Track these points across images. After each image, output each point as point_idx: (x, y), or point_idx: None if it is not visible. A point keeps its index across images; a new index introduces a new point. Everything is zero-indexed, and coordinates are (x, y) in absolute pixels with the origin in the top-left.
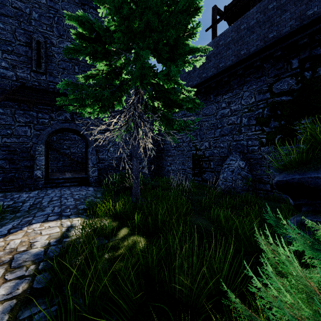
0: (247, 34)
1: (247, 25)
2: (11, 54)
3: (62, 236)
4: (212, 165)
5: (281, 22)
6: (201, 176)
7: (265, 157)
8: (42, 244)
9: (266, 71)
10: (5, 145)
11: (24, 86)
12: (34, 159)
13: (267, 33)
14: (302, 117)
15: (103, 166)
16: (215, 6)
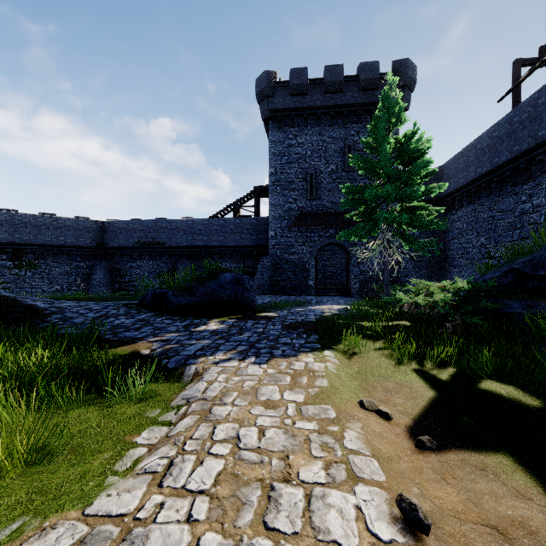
0: (545, 112)
1: (545, 100)
2: (294, 191)
3: (343, 308)
4: None
5: None
6: None
7: None
8: (336, 308)
9: None
10: (291, 261)
11: (302, 213)
12: (308, 271)
13: None
14: None
15: (364, 278)
16: (517, 61)
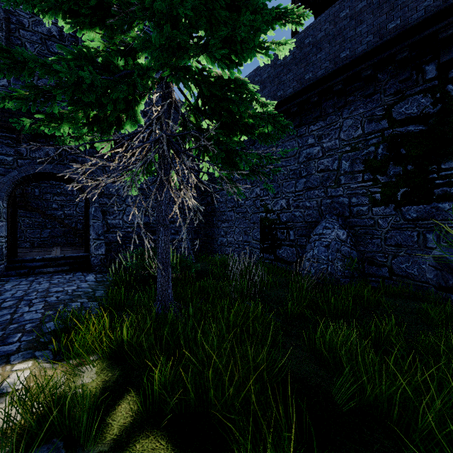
0: (351, 26)
1: (350, 11)
2: None
3: None
4: (293, 236)
5: (409, 3)
6: (275, 252)
7: (380, 224)
8: None
9: (381, 86)
10: None
11: None
12: None
13: (385, 22)
14: (443, 159)
15: (114, 237)
16: None
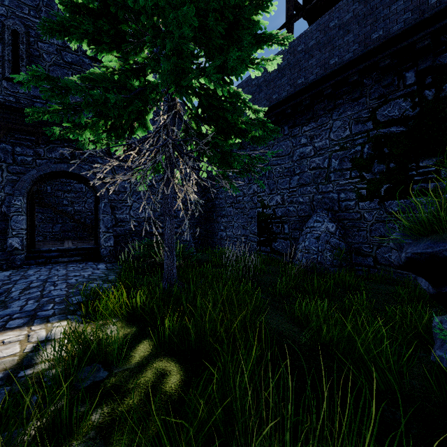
0: (339, 35)
1: (338, 22)
2: None
3: (20, 365)
4: (287, 229)
5: (391, 16)
6: (271, 245)
7: (366, 217)
8: None
9: (366, 90)
10: None
11: None
12: (8, 220)
13: (369, 33)
14: (421, 157)
15: (122, 230)
16: None
